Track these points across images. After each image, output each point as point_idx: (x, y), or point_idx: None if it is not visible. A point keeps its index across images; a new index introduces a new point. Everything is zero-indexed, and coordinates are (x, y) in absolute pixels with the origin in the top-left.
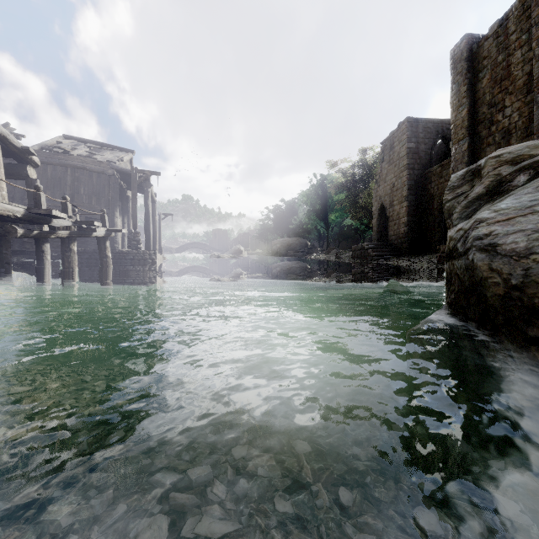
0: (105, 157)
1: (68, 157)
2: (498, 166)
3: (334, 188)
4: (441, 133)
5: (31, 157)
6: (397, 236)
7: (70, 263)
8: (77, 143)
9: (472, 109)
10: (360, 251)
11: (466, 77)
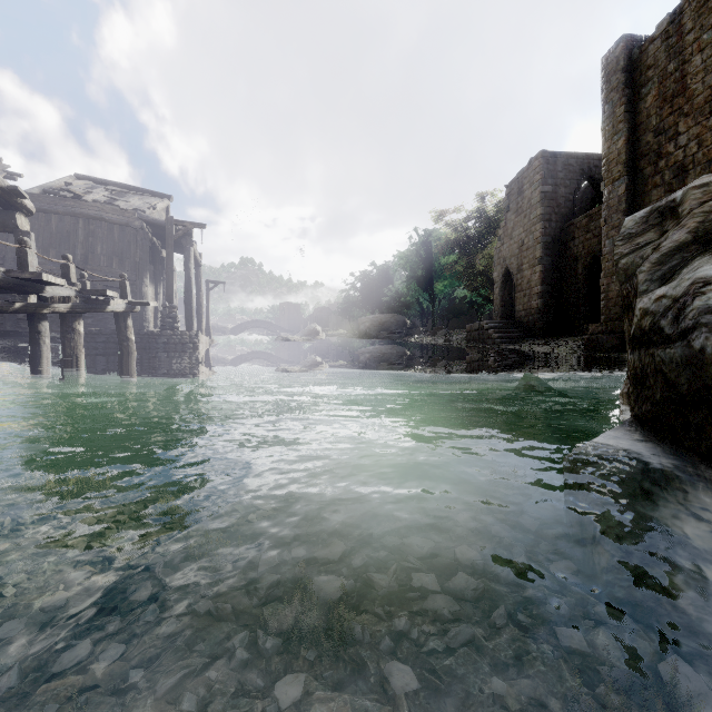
0: (131, 204)
1: (80, 204)
2: (707, 199)
3: (442, 247)
4: (588, 172)
5: (22, 200)
6: (527, 311)
7: (73, 348)
8: (93, 185)
9: (632, 138)
10: (478, 332)
11: (623, 94)
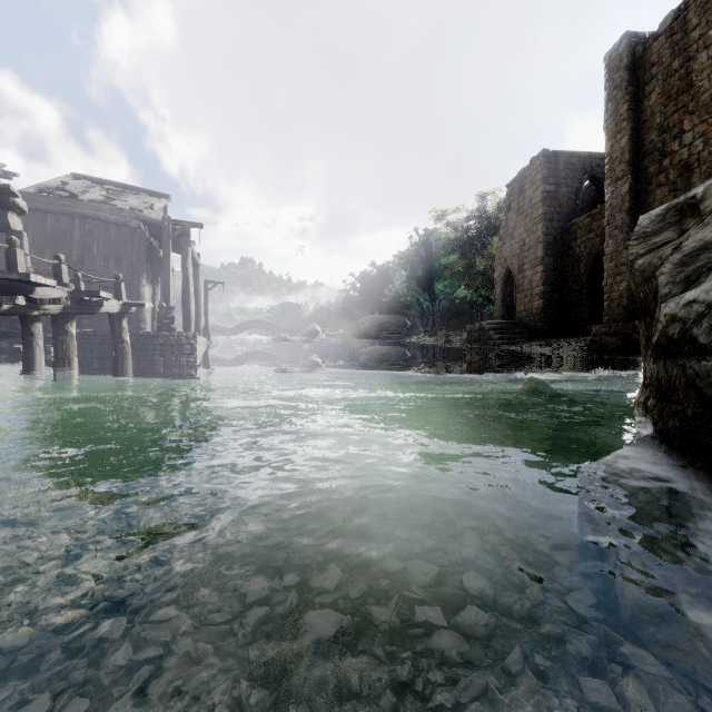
0: (128, 204)
1: (76, 203)
2: None
3: (443, 247)
4: (590, 171)
5: (14, 199)
6: (528, 312)
7: (65, 351)
8: (90, 184)
9: (636, 137)
10: (479, 332)
11: (626, 92)
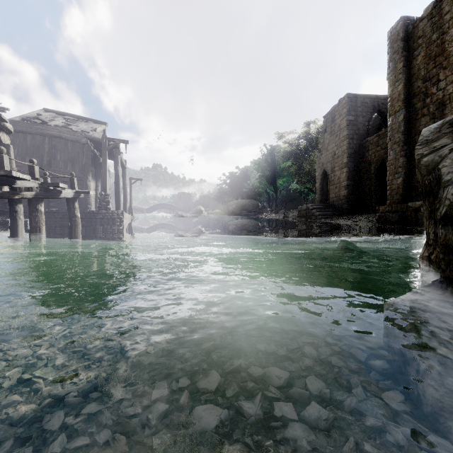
0: (80, 128)
1: (46, 127)
2: None
3: (282, 156)
4: (377, 107)
5: (4, 123)
6: (337, 198)
7: (37, 222)
8: (55, 115)
9: (408, 84)
10: (305, 211)
11: (402, 55)
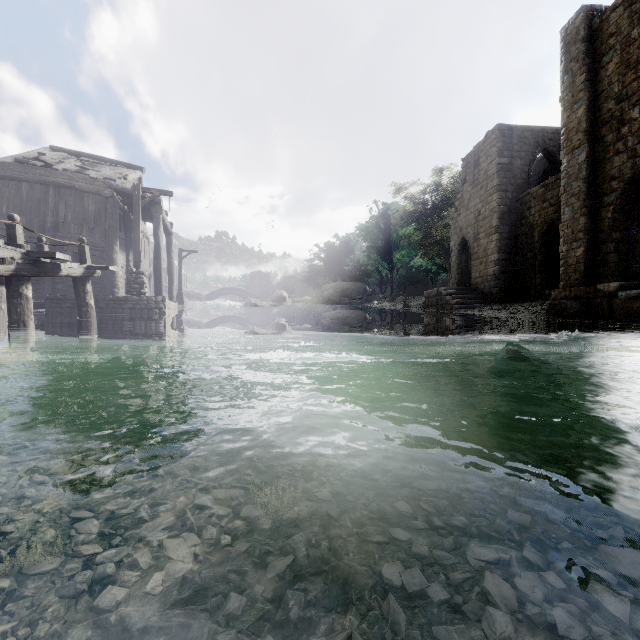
0: (102, 174)
1: (50, 173)
2: None
3: (401, 219)
4: (542, 145)
5: None
6: (483, 278)
7: (20, 314)
8: (66, 156)
9: (593, 107)
10: (436, 298)
11: (583, 64)
